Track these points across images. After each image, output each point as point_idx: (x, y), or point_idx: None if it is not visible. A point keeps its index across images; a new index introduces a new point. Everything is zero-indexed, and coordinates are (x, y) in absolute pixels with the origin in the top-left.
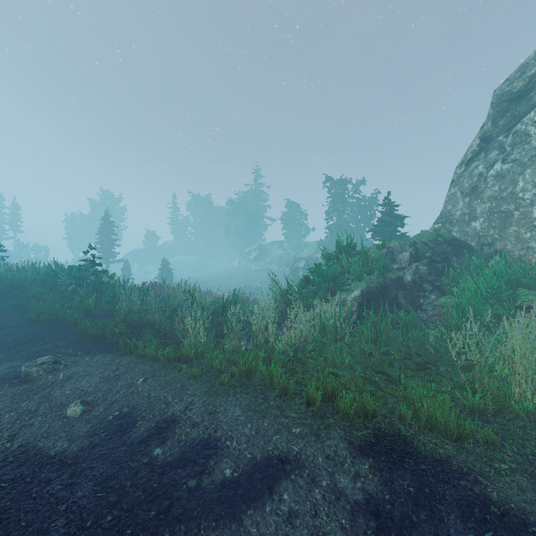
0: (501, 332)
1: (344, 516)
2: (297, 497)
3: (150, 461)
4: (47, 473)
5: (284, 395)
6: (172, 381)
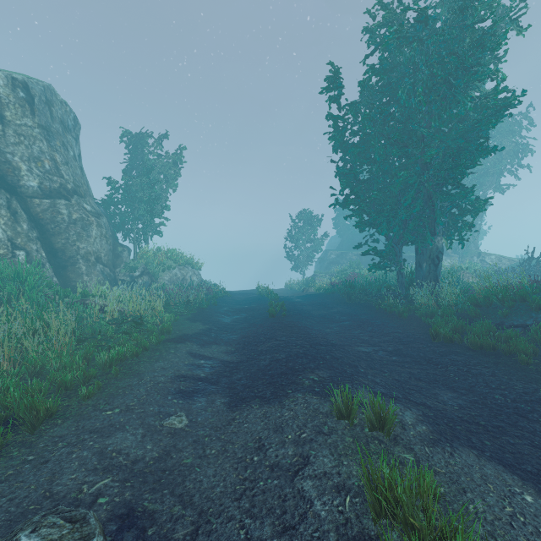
0: (93, 305)
1: (207, 348)
2: (205, 353)
3: (210, 375)
4: (240, 389)
5: (136, 356)
6: (111, 396)
